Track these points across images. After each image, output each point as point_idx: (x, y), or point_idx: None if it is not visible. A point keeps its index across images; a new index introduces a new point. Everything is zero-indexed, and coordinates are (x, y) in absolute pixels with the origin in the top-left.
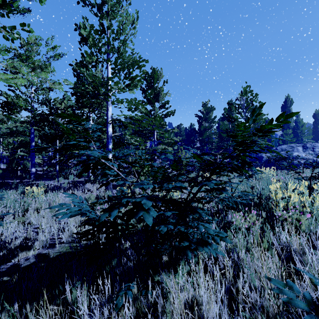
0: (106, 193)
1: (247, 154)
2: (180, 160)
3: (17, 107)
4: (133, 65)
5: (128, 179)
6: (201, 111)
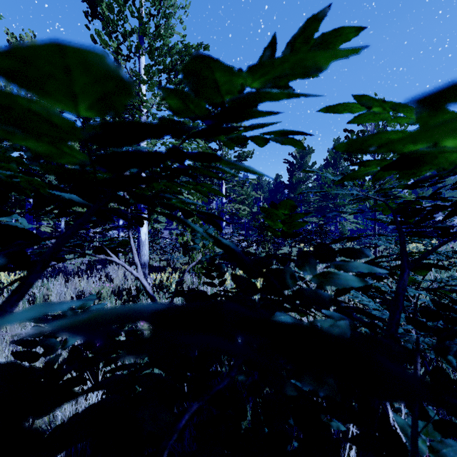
0: (135, 282)
1: (360, 220)
2: (263, 227)
3: (2, 143)
4: (182, 56)
5: (175, 258)
6: (293, 155)
